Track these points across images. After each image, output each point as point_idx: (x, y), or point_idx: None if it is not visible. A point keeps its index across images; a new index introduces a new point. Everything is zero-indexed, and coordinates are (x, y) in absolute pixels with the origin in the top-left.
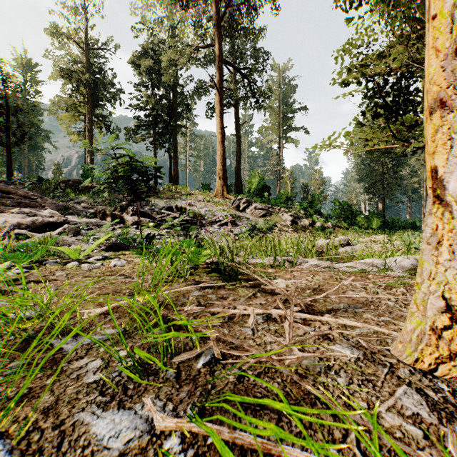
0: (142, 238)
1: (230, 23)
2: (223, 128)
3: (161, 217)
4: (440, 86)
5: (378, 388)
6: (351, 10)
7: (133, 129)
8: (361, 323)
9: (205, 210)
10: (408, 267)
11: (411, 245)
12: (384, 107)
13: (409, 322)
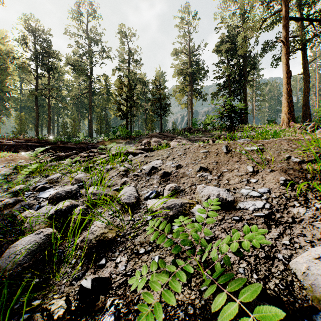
0: None
1: None
2: (288, 72)
3: None
4: None
5: None
6: None
7: (216, 92)
8: None
9: None
10: None
11: None
12: None
13: None
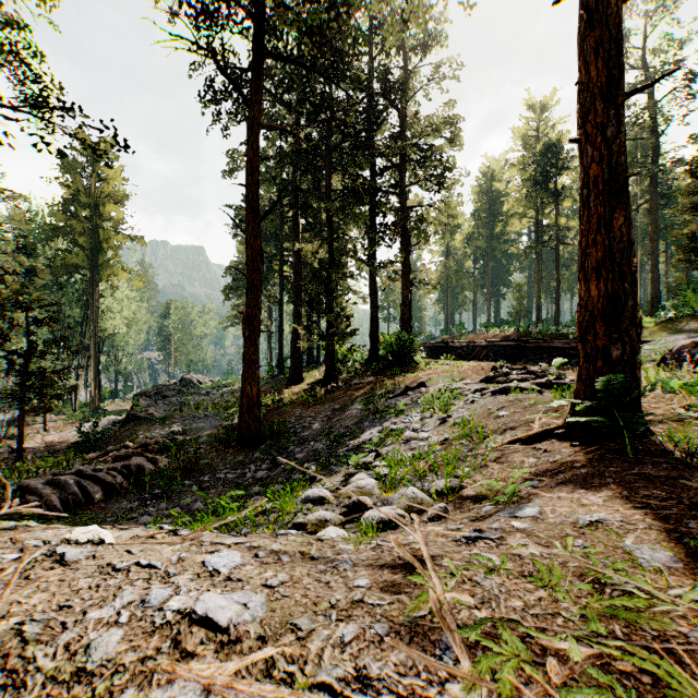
0: None
1: None
2: None
3: None
4: None
5: None
6: None
7: None
8: None
9: None
10: None
11: None
12: None
13: None
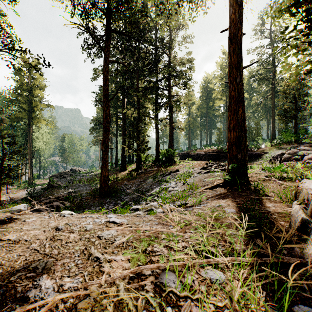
0: None
1: None
2: None
3: None
4: None
5: None
6: None
7: None
8: None
9: None
10: None
11: None
12: None
13: None
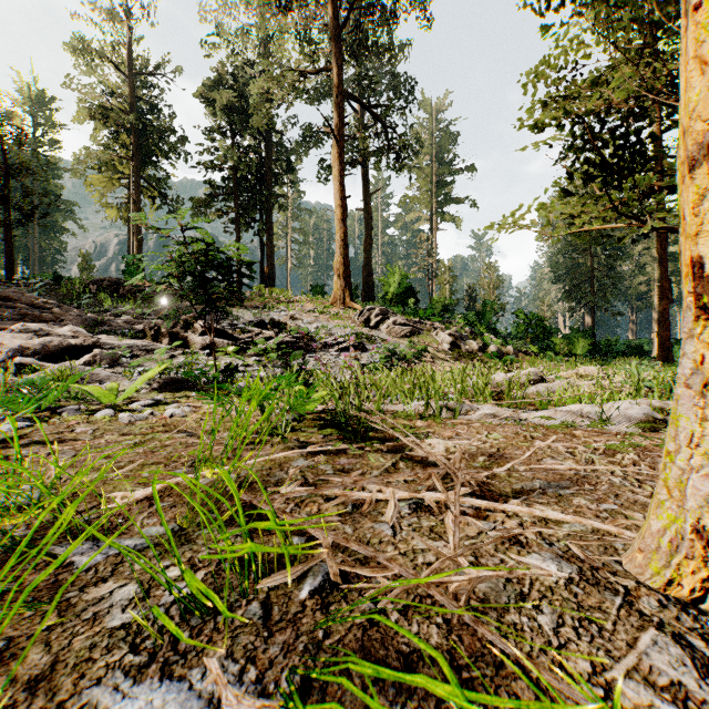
0: (217, 371)
1: (356, 34)
2: (344, 199)
3: (248, 337)
4: (708, 123)
5: (607, 634)
6: (547, 11)
7: (205, 200)
8: (571, 514)
9: (316, 326)
10: (639, 418)
11: (642, 382)
12: (599, 164)
13: (655, 517)
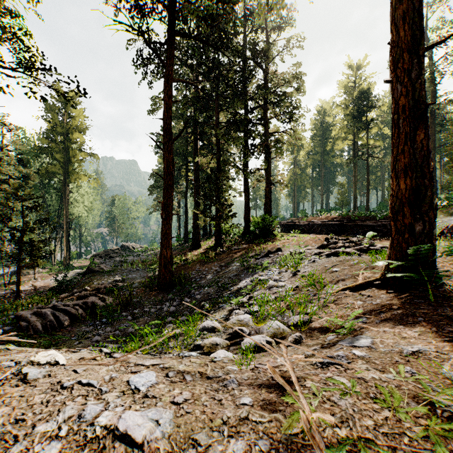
0: None
1: None
2: None
3: None
4: None
5: None
6: None
7: None
8: None
9: None
10: None
11: None
12: None
13: None
